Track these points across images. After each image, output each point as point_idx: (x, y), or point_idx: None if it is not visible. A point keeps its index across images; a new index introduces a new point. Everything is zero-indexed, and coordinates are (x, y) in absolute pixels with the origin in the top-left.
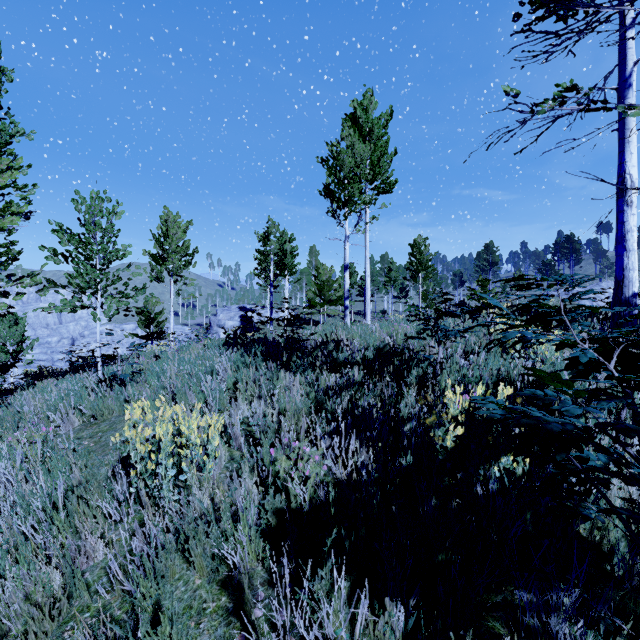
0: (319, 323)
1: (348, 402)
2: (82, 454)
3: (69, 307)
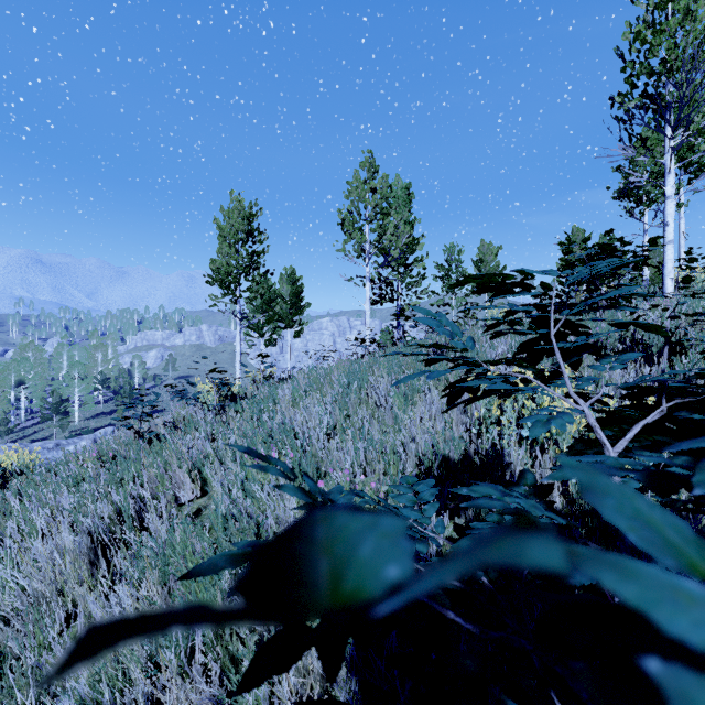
0: None
1: None
2: None
3: (441, 302)
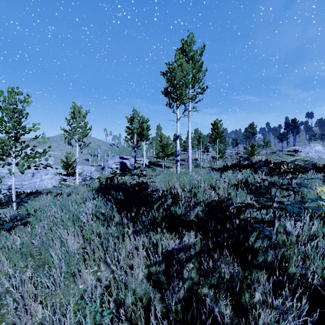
0: (162, 165)
1: (189, 284)
2: None
3: None
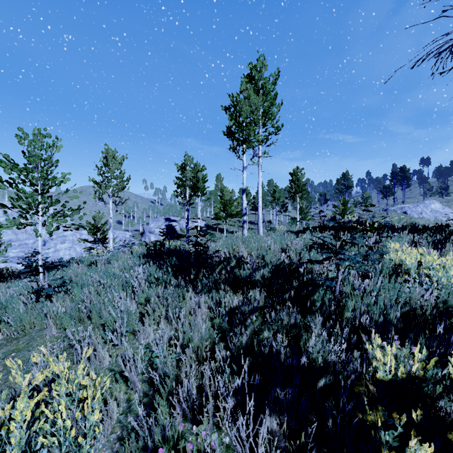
0: (223, 230)
1: (251, 331)
2: None
3: (13, 225)
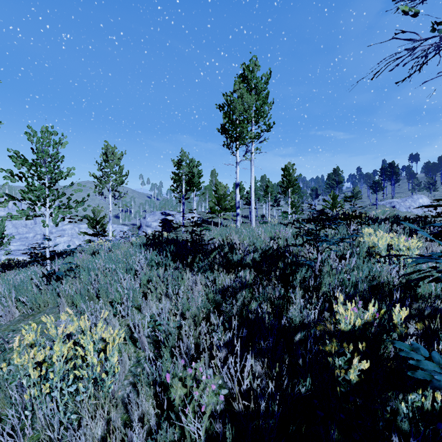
0: (218, 224)
1: (242, 303)
2: (0, 357)
3: (23, 216)
